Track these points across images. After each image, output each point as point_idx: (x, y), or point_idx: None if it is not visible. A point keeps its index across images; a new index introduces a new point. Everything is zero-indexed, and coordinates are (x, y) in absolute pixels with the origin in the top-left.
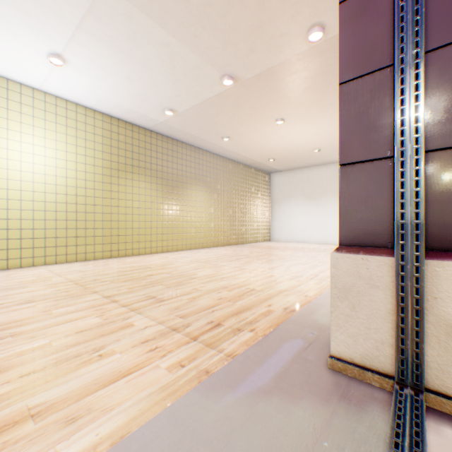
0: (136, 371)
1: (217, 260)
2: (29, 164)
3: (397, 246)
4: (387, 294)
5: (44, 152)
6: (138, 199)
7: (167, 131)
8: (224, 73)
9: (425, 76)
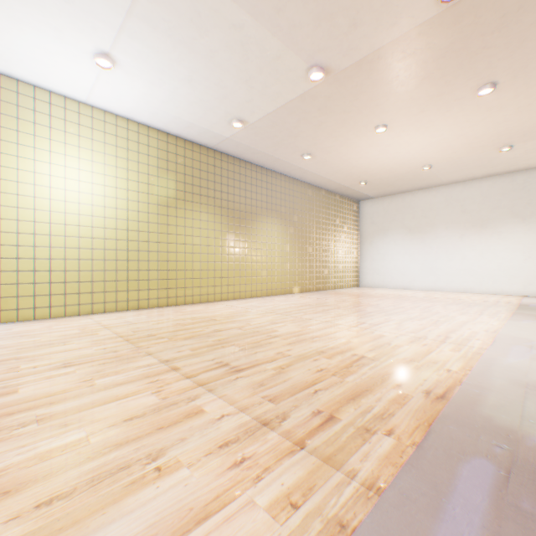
0: (217, 512)
1: (298, 311)
2: (74, 192)
3: None
4: None
5: (91, 178)
6: (199, 234)
7: (234, 149)
8: (312, 62)
9: None
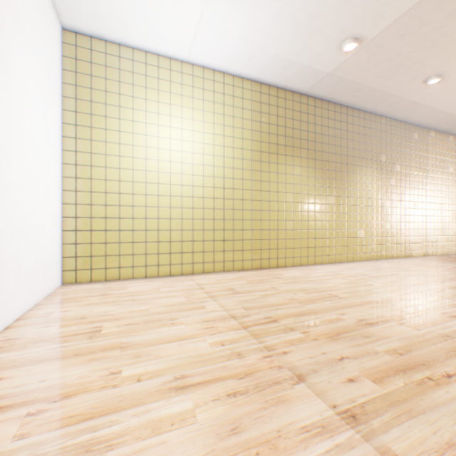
0: None
1: (453, 290)
2: (177, 152)
3: None
4: None
5: (191, 137)
6: (291, 190)
7: (331, 89)
8: None
9: None
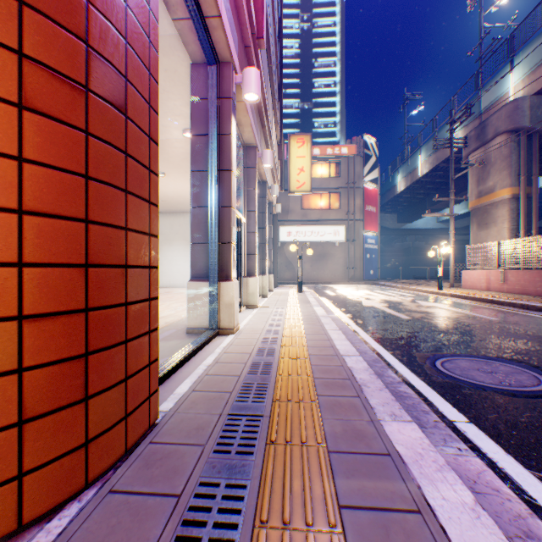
0: None
1: None
2: None
3: (212, 278)
4: (209, 297)
5: None
6: None
7: None
8: None
9: (221, 215)
